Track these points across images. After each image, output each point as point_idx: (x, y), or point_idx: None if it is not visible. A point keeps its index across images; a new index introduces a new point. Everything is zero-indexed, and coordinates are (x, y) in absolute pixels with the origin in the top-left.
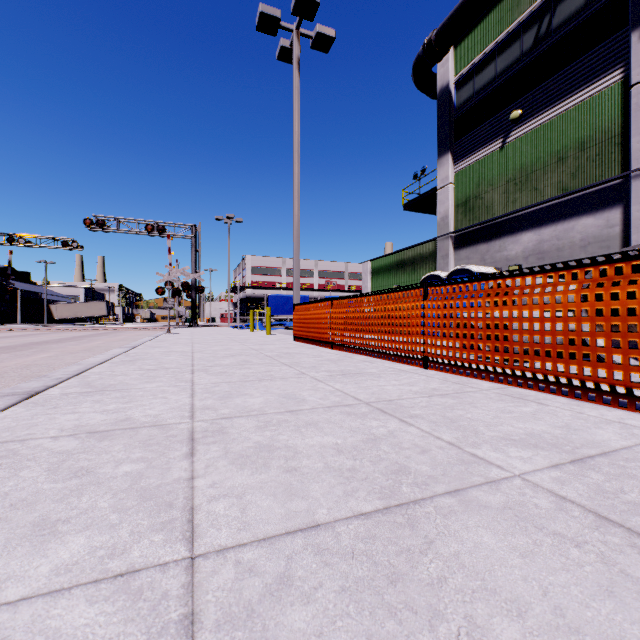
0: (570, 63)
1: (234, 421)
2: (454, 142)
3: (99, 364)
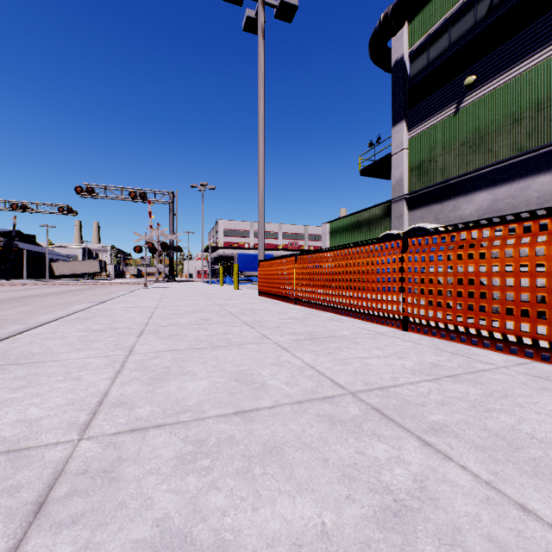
0: (526, 27)
1: (146, 440)
2: (408, 110)
3: (48, 322)
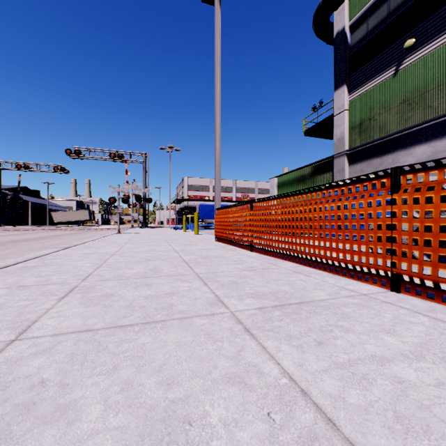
0: None
1: None
2: (349, 75)
3: None
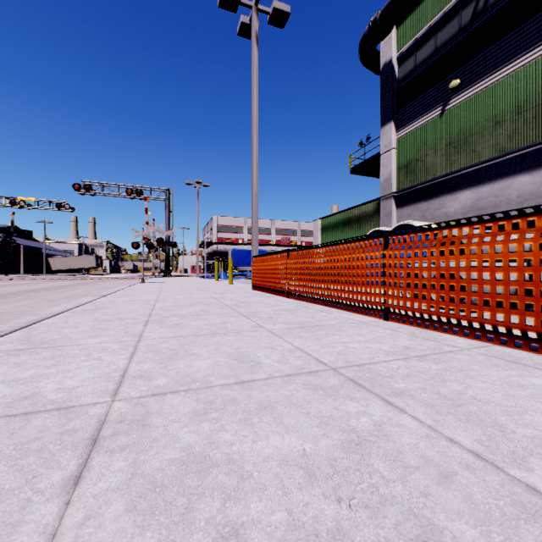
0: (507, 34)
1: (166, 401)
2: (396, 111)
3: (58, 314)
